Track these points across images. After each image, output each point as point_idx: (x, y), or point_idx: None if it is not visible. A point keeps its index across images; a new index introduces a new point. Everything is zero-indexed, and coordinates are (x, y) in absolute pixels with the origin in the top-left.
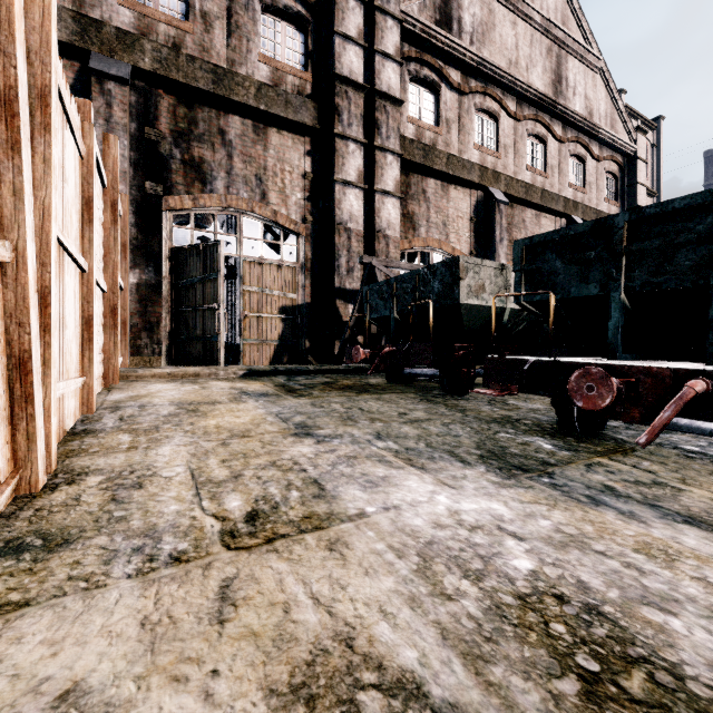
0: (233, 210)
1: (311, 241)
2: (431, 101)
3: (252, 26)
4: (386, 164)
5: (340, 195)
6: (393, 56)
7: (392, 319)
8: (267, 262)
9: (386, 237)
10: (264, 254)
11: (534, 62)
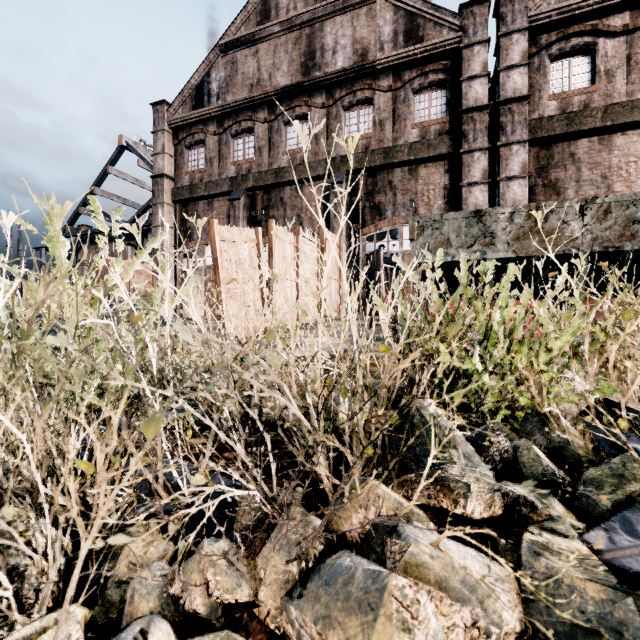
0: (397, 225)
1: None
2: (585, 63)
3: (407, 110)
4: (510, 154)
5: (466, 194)
6: (518, 63)
7: None
8: None
9: None
10: None
11: None
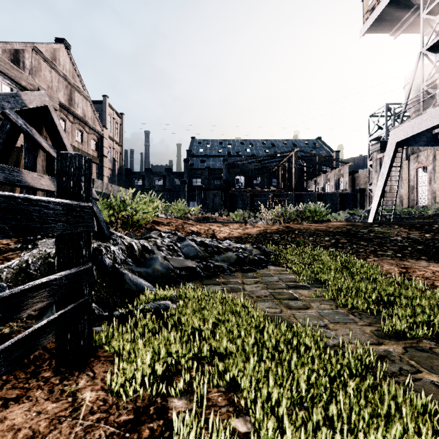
0: None
1: None
2: (8, 90)
3: None
4: None
5: None
6: None
7: None
8: None
9: None
10: None
11: (60, 90)
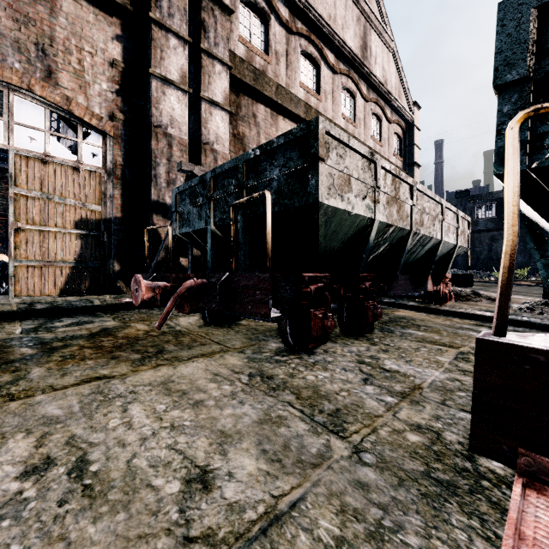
0: None
1: (122, 143)
2: (261, 30)
3: None
4: (213, 72)
5: (158, 93)
6: None
7: (208, 233)
8: (56, 161)
9: (213, 152)
10: (51, 150)
11: (347, 24)
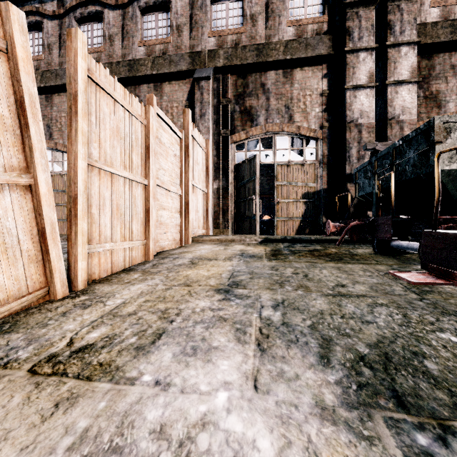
0: (270, 133)
1: (327, 141)
2: None
3: (282, 5)
4: (399, 57)
5: (350, 99)
6: None
7: (373, 195)
8: (293, 163)
9: (399, 122)
10: (291, 158)
11: None
